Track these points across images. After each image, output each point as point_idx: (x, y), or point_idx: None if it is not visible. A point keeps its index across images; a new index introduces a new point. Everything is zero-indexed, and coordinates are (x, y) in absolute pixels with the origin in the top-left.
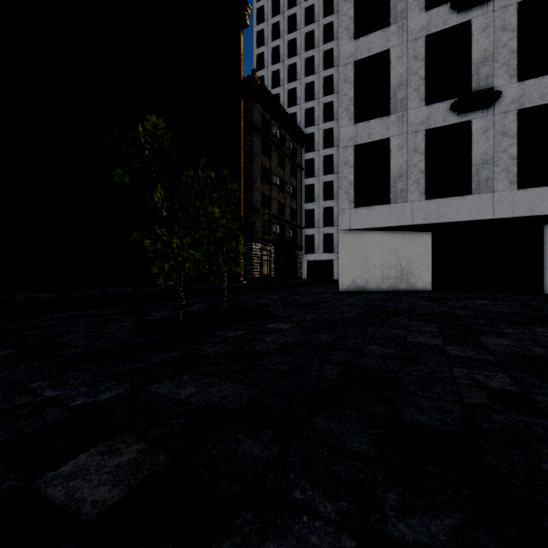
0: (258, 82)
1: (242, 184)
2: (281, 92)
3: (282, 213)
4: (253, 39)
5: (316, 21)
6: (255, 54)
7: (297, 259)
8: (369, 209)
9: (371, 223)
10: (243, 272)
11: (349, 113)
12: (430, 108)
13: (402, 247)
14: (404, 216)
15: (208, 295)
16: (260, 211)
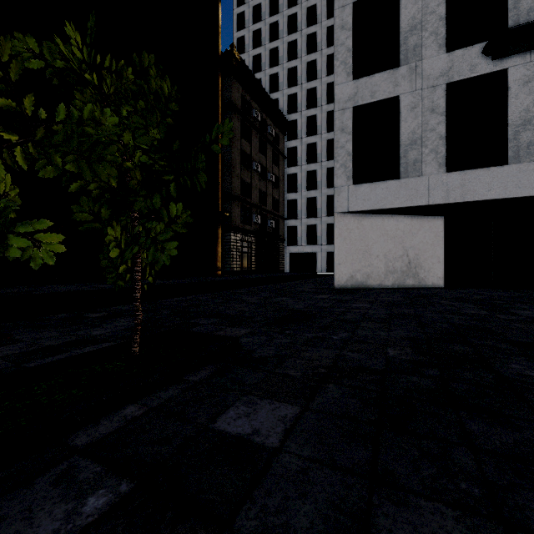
0: (237, 58)
1: (220, 169)
2: (262, 78)
3: (264, 203)
4: (234, 22)
5: (299, 4)
6: (235, 37)
7: (279, 252)
8: (372, 186)
9: (374, 203)
10: (221, 265)
11: (347, 67)
12: (452, 55)
13: (409, 235)
14: (418, 193)
15: (164, 296)
16: (215, 129)
